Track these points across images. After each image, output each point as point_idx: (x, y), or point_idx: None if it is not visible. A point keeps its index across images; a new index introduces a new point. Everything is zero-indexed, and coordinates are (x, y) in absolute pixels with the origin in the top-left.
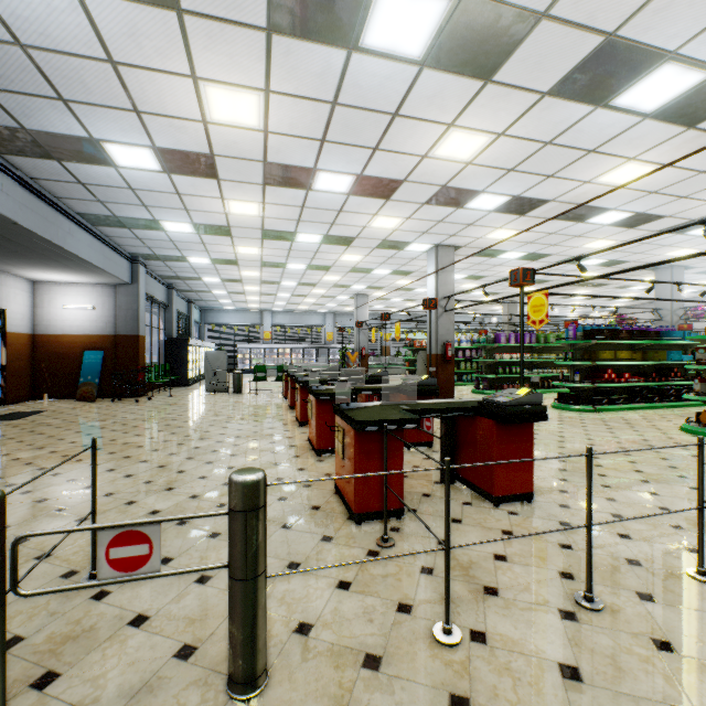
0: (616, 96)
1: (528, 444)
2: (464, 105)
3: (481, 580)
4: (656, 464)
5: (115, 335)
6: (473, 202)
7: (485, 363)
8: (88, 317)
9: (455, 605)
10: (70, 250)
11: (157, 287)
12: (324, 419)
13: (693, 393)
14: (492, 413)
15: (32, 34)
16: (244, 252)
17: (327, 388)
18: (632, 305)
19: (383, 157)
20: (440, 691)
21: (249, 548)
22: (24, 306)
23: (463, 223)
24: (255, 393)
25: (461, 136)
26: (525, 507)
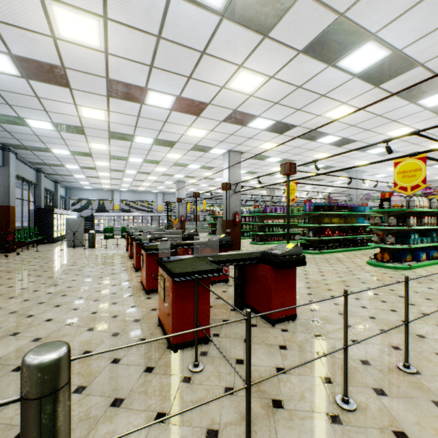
0: (340, 59)
1: (293, 281)
2: (250, 52)
3: (269, 394)
4: (360, 287)
5: None
6: (253, 123)
7: (258, 225)
8: None
9: (252, 423)
10: None
11: (27, 170)
12: (152, 267)
13: (373, 242)
14: (270, 261)
15: None
16: (96, 147)
17: (155, 244)
18: (335, 192)
19: (195, 84)
20: None
21: (45, 437)
22: None
23: (246, 136)
24: (105, 247)
25: (247, 75)
26: (292, 325)
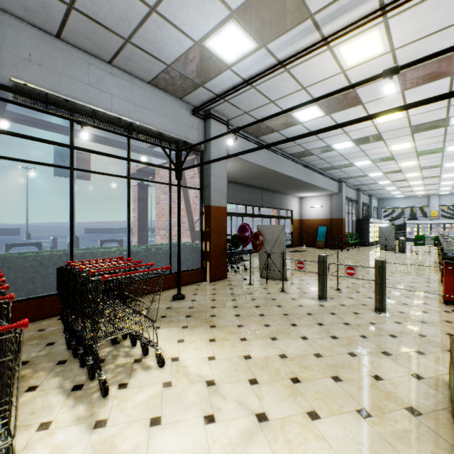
0: None
1: None
2: None
3: None
4: None
5: (331, 219)
6: None
7: None
8: (320, 210)
9: None
10: (316, 185)
11: (350, 191)
12: None
13: None
14: None
15: (315, 129)
16: (404, 165)
17: None
18: None
19: None
20: (445, 331)
21: (379, 276)
22: (297, 208)
23: None
24: (415, 253)
25: None
26: None
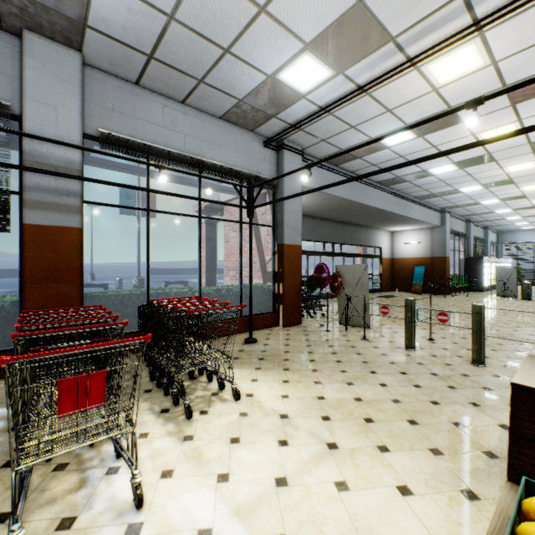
0: None
1: None
2: None
3: None
4: None
5: (430, 257)
6: None
7: None
8: (416, 247)
9: None
10: (410, 217)
11: (457, 223)
12: None
13: None
14: None
15: (405, 153)
16: (529, 189)
17: None
18: None
19: None
20: None
21: (477, 324)
22: (387, 244)
23: None
24: None
25: None
26: None
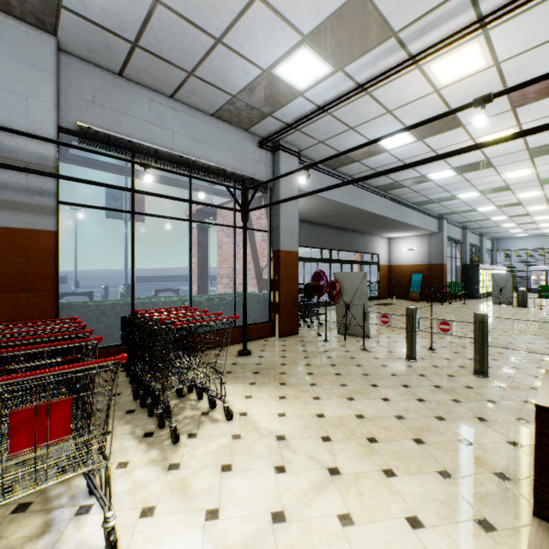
0: None
1: None
2: None
3: None
4: None
5: (428, 264)
6: None
7: None
8: (414, 254)
9: None
10: (408, 223)
11: (454, 230)
12: None
13: None
14: None
15: (404, 157)
16: (524, 196)
17: None
18: None
19: None
20: None
21: (480, 333)
22: (385, 251)
23: None
24: (539, 308)
25: None
26: None
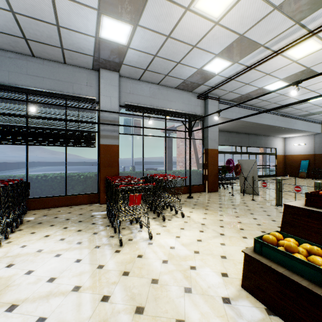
0: None
1: None
2: None
3: None
4: None
5: (313, 154)
6: None
7: None
8: (302, 148)
9: None
10: (294, 129)
11: None
12: None
13: None
14: None
15: (284, 92)
16: None
17: None
18: None
19: None
20: None
21: None
22: (281, 146)
23: None
24: None
25: None
26: None
